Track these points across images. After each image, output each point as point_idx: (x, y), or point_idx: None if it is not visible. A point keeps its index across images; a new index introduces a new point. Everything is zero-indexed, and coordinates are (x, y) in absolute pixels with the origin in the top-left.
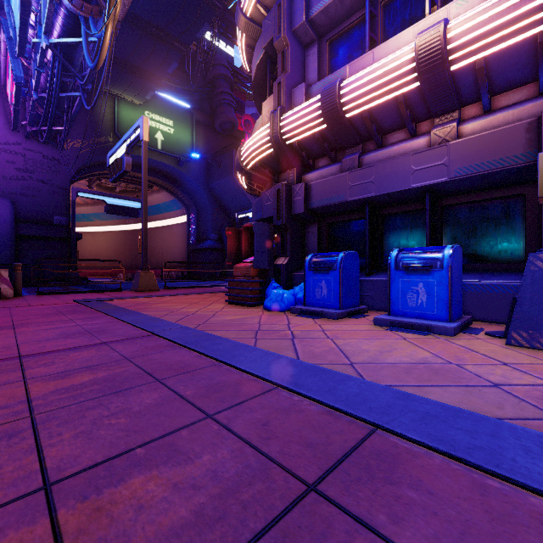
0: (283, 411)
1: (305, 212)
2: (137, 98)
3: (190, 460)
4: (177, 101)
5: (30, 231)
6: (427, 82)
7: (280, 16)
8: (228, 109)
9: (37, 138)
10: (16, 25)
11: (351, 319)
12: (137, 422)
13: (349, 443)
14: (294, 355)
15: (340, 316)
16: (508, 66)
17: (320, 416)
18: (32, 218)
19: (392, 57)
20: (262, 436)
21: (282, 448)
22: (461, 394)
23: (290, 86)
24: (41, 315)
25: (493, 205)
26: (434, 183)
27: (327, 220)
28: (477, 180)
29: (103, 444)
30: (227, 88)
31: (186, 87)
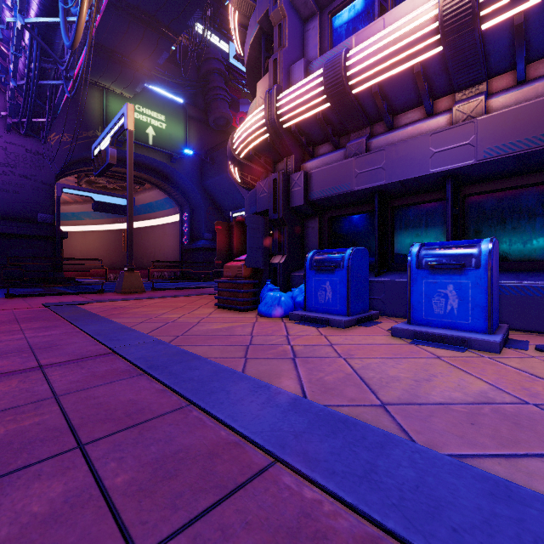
0: (287, 537)
1: (304, 204)
2: (126, 91)
3: None
4: (169, 95)
5: (11, 229)
6: (451, 46)
7: None
8: (222, 104)
9: (19, 131)
10: None
11: (362, 328)
12: None
13: None
14: (298, 389)
15: (349, 324)
16: None
17: None
18: (14, 215)
19: (409, 17)
20: None
21: None
22: None
23: (288, 63)
24: None
25: (526, 193)
26: (458, 167)
27: (329, 213)
28: (511, 162)
29: None
30: (222, 83)
31: (178, 81)
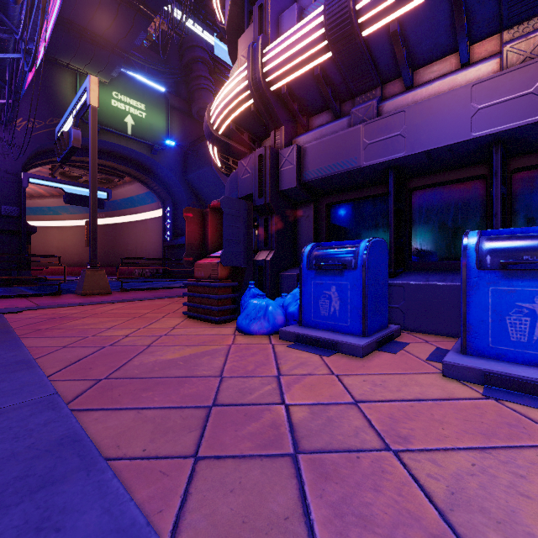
0: None
1: (297, 187)
2: (101, 75)
3: None
4: (150, 83)
5: None
6: None
7: None
8: (207, 94)
9: None
10: None
11: (387, 355)
12: None
13: None
14: None
15: (367, 349)
16: None
17: None
18: None
19: None
20: None
21: None
22: None
23: (276, 11)
24: None
25: None
26: (515, 127)
27: (328, 199)
28: None
29: None
30: (206, 72)
31: (159, 68)
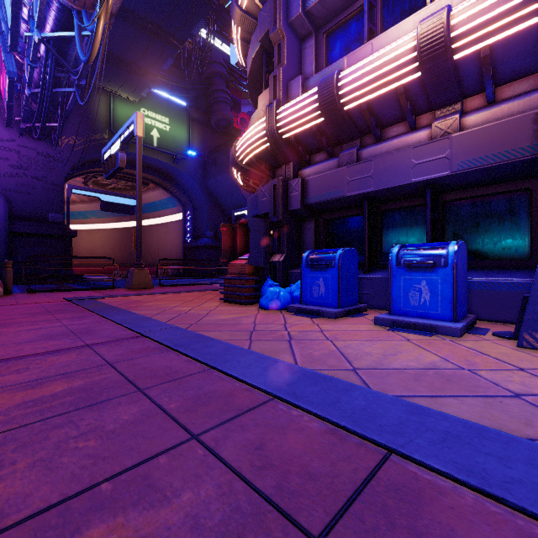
0: (280, 429)
1: (301, 208)
2: (132, 95)
3: (166, 500)
4: (173, 98)
5: (24, 228)
6: (429, 72)
7: (276, 7)
8: (224, 106)
9: (32, 135)
10: (8, 18)
11: (350, 318)
12: (108, 445)
13: (359, 474)
14: (292, 360)
15: (339, 315)
16: (514, 55)
17: (323, 436)
18: (27, 215)
19: (392, 46)
20: (255, 464)
21: (280, 481)
22: (480, 406)
23: (286, 79)
24: (28, 314)
25: (496, 200)
26: (436, 177)
27: (325, 216)
28: (480, 174)
29: (63, 476)
30: (223, 86)
31: (182, 85)
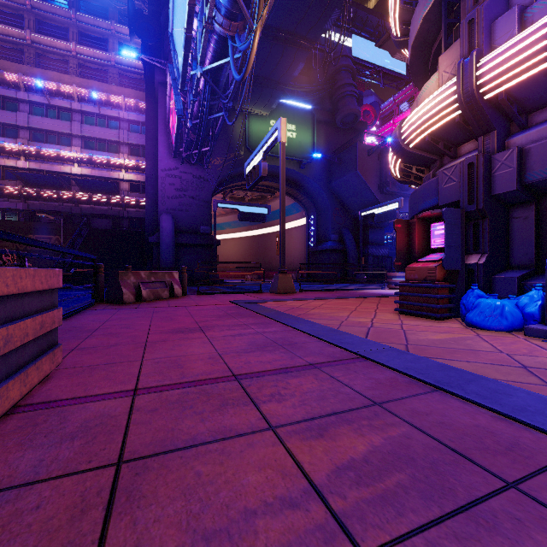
0: None
1: (517, 189)
2: (264, 110)
3: None
4: (299, 104)
5: (184, 240)
6: None
7: None
8: (350, 100)
9: (189, 162)
10: (179, 64)
11: None
12: None
13: None
14: None
15: None
16: None
17: None
18: (186, 229)
19: None
20: None
21: None
22: None
23: (489, 20)
24: (215, 316)
25: None
26: None
27: None
28: None
29: None
30: (349, 79)
31: (307, 89)
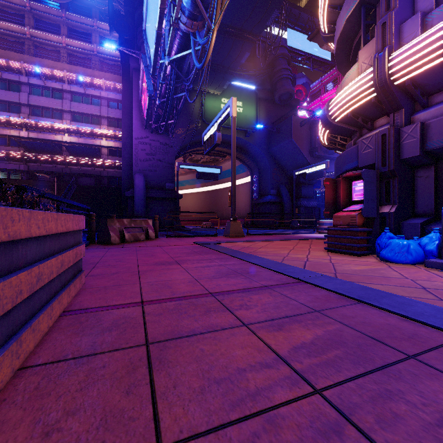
0: None
1: (420, 155)
2: (217, 90)
3: None
4: (245, 85)
5: (153, 194)
6: None
7: None
8: (286, 82)
9: (157, 132)
10: (151, 55)
11: None
12: None
13: None
14: None
15: None
16: None
17: None
18: (154, 185)
19: None
20: None
21: None
22: None
23: (398, 23)
24: (185, 253)
25: None
26: None
27: None
28: None
29: None
30: (285, 65)
31: (252, 73)
